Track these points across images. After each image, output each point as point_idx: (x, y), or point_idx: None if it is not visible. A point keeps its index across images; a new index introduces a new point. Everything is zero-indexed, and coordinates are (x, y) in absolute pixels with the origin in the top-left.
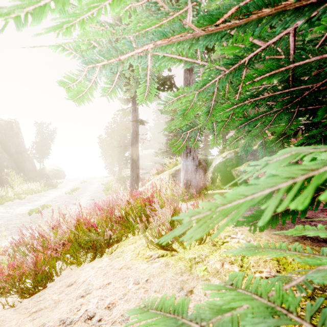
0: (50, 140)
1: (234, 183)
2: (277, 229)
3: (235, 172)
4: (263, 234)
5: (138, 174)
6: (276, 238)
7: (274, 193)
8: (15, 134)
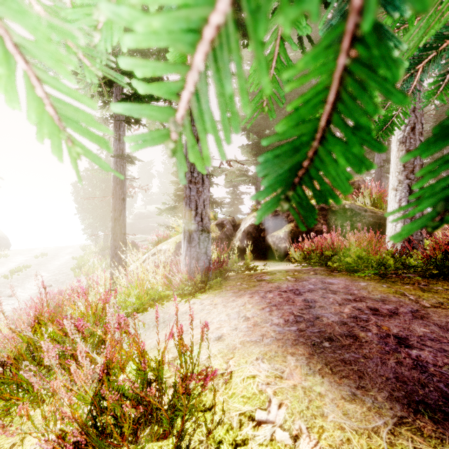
0: None
1: (271, 255)
2: (353, 377)
3: (272, 239)
4: (327, 403)
5: (124, 244)
6: (358, 419)
7: (329, 277)
8: None
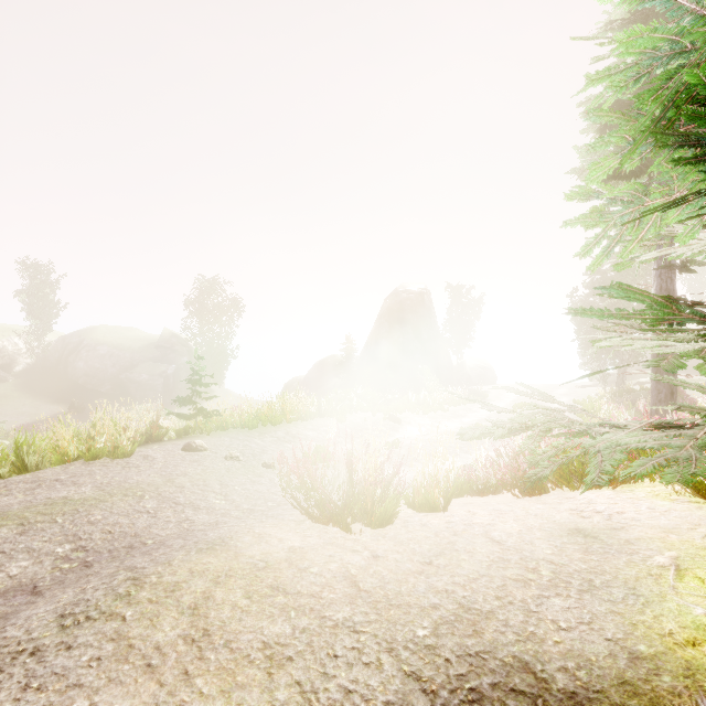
0: (472, 315)
1: None
2: None
3: None
4: None
5: (673, 389)
6: None
7: None
8: (427, 311)
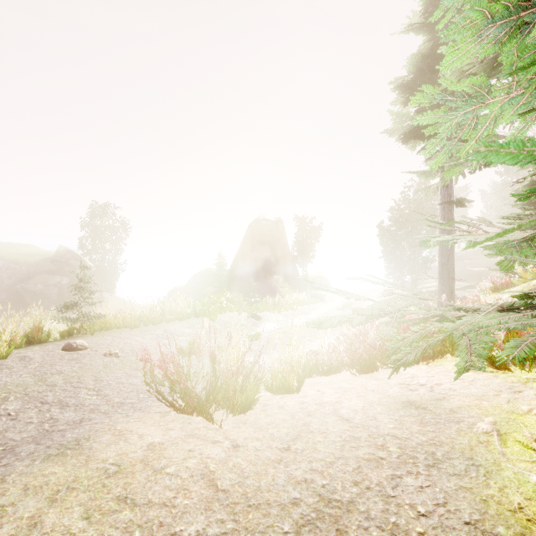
0: (313, 239)
1: None
2: None
3: None
4: None
5: (452, 289)
6: None
7: None
8: (280, 235)
